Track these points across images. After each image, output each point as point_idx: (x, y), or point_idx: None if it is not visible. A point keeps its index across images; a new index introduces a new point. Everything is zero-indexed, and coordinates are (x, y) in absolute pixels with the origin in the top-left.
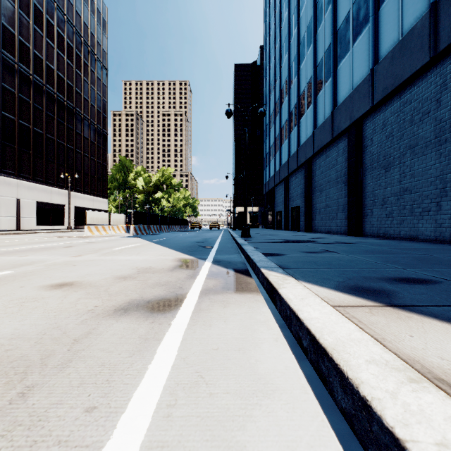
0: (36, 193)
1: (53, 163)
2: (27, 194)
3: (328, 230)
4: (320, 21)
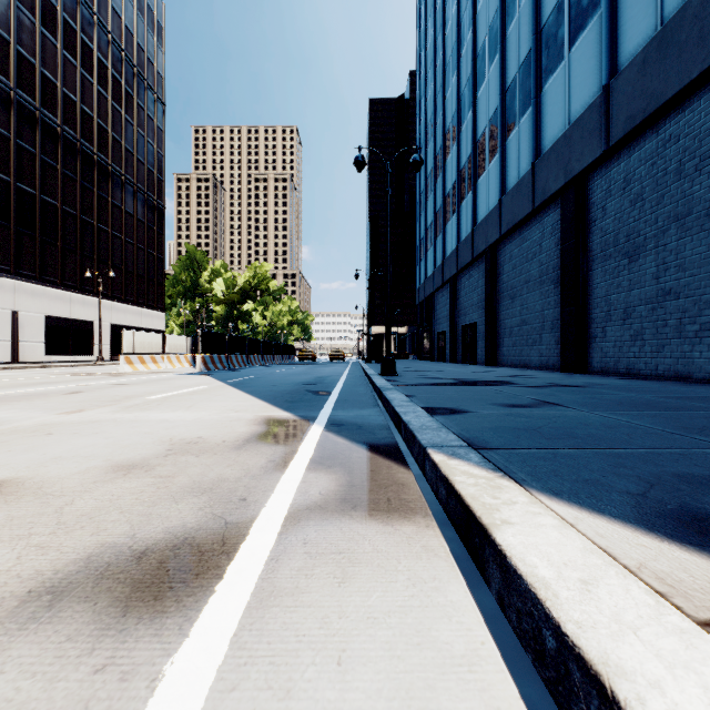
0: (45, 302)
1: (75, 254)
2: (31, 304)
3: (525, 362)
4: (513, 15)
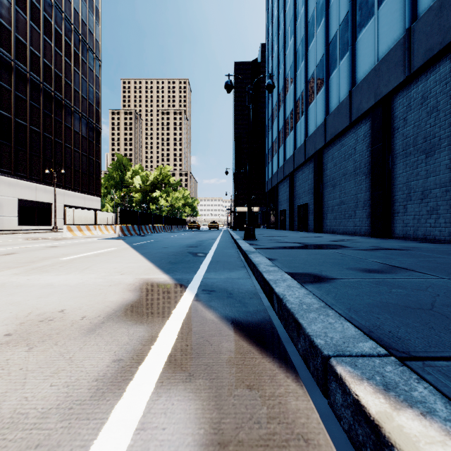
0: (18, 190)
1: (39, 158)
2: (8, 191)
3: (343, 230)
4: None
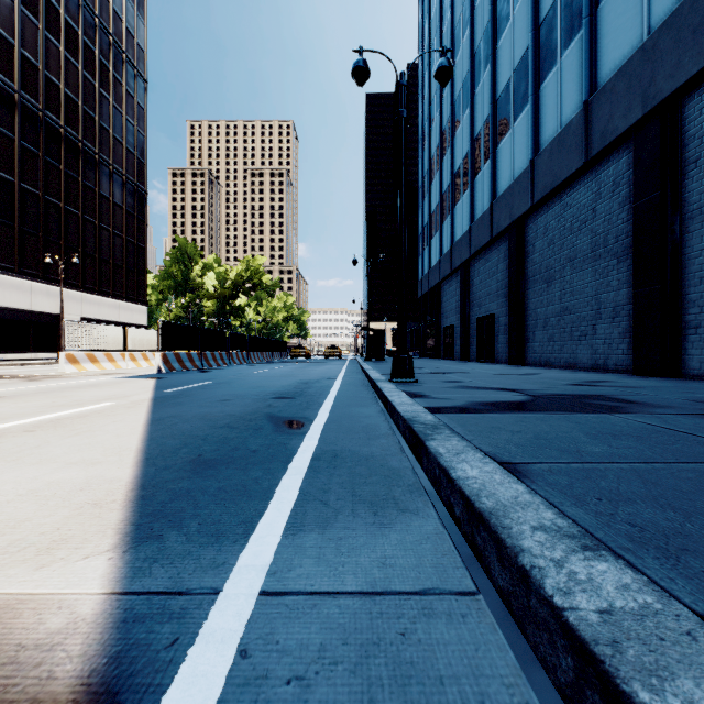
0: None
1: (37, 238)
2: None
3: (568, 361)
4: None
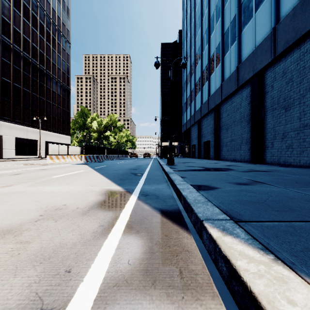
0: (15, 131)
1: (29, 110)
2: (8, 132)
3: (233, 158)
4: None
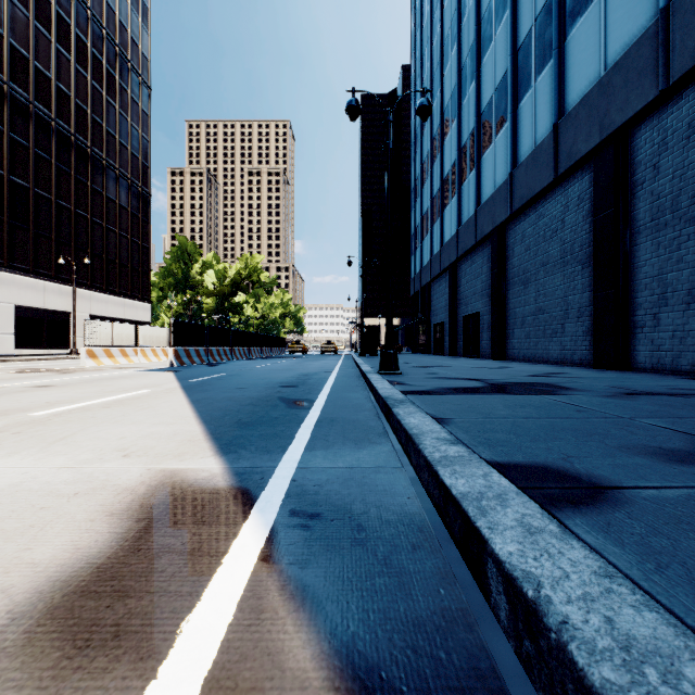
0: (15, 291)
1: (50, 240)
2: None
3: (541, 356)
4: None
